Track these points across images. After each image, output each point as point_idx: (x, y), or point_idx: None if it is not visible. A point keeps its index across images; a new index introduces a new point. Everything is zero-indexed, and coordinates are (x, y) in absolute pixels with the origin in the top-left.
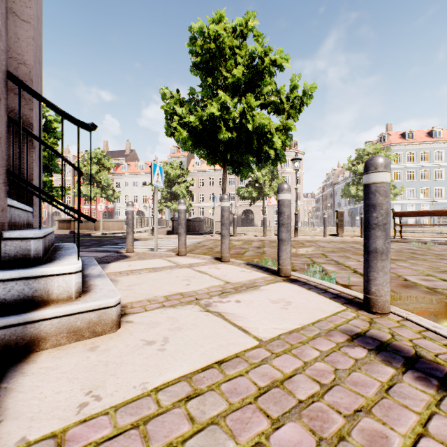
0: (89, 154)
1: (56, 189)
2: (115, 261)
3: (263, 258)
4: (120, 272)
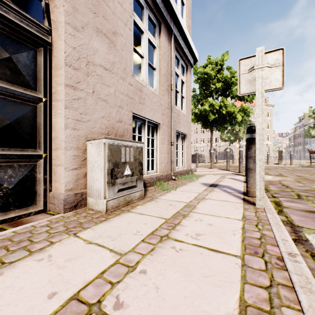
0: None
1: None
2: None
3: None
4: None
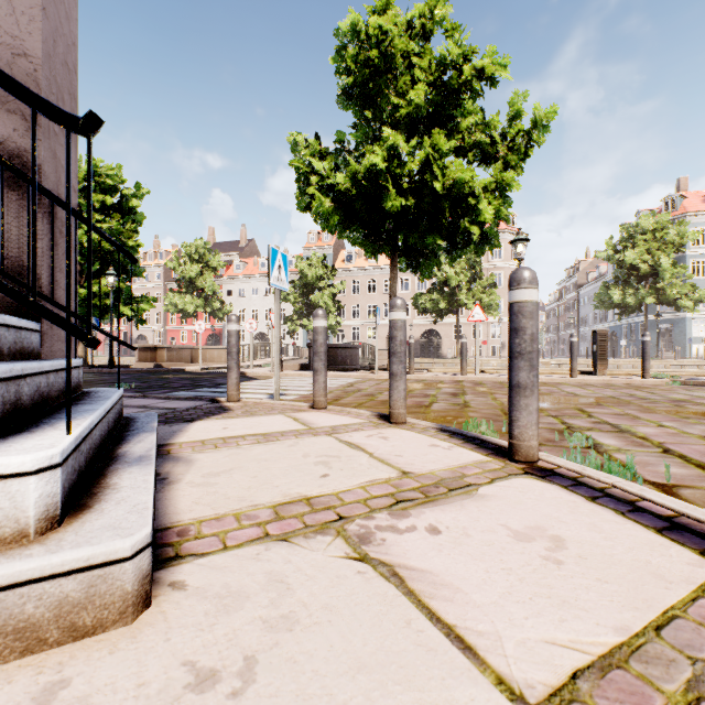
0: (186, 247)
1: (135, 300)
2: (203, 418)
3: (467, 415)
4: (204, 440)
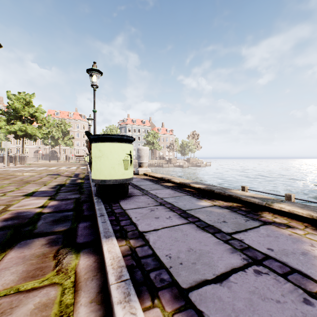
0: None
1: None
2: None
3: None
4: None
